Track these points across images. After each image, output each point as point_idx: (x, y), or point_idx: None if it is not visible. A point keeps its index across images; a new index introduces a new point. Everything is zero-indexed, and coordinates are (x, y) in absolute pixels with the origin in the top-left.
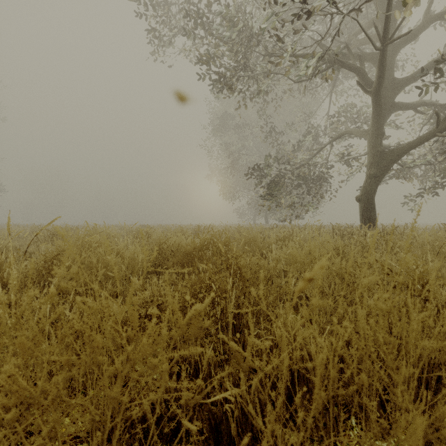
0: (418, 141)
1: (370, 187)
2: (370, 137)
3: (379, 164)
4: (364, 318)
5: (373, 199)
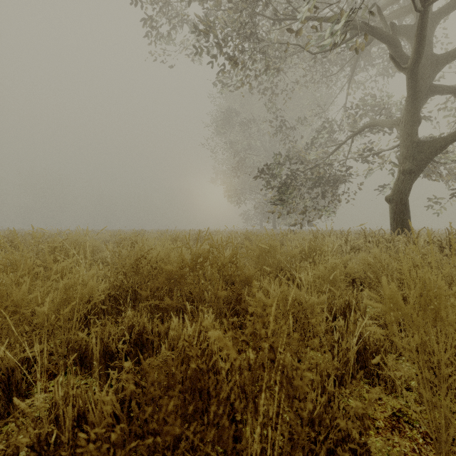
0: None
1: (404, 184)
2: (403, 126)
3: (415, 158)
4: None
5: (407, 199)
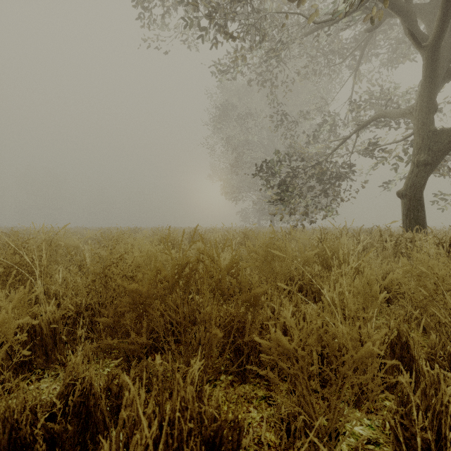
0: None
1: (418, 178)
2: (417, 113)
3: (431, 148)
4: None
5: (422, 194)
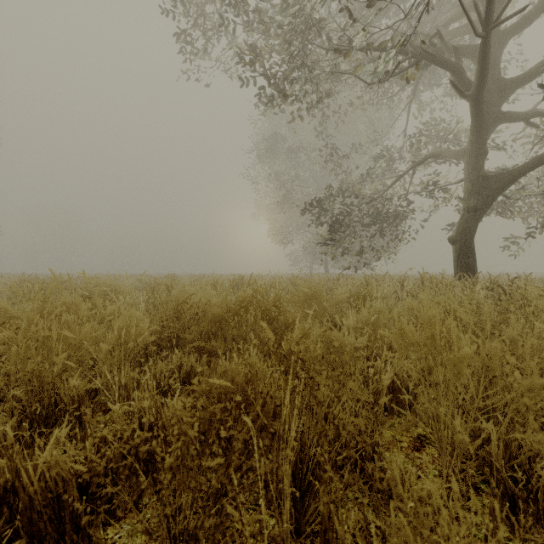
0: (536, 162)
1: (468, 224)
2: (468, 158)
3: (481, 194)
4: None
5: (472, 240)
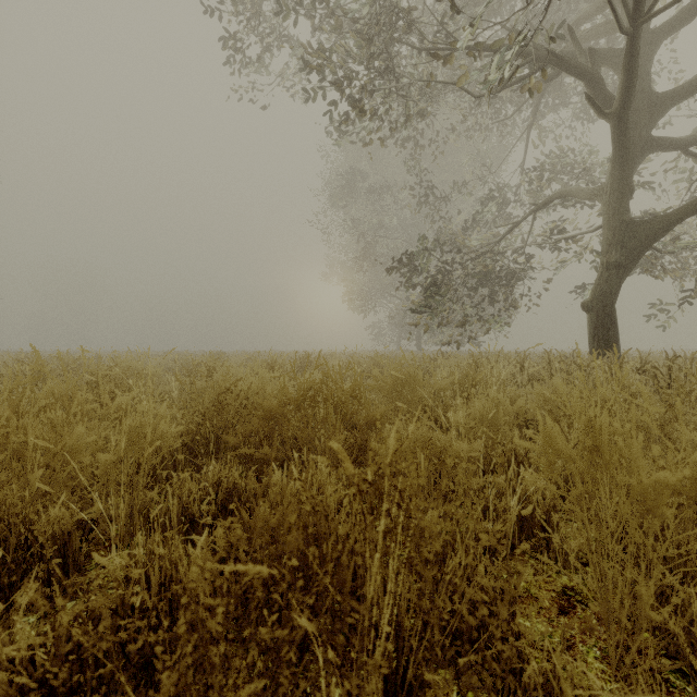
0: None
1: (608, 285)
2: (608, 198)
3: (625, 245)
4: None
5: (613, 307)
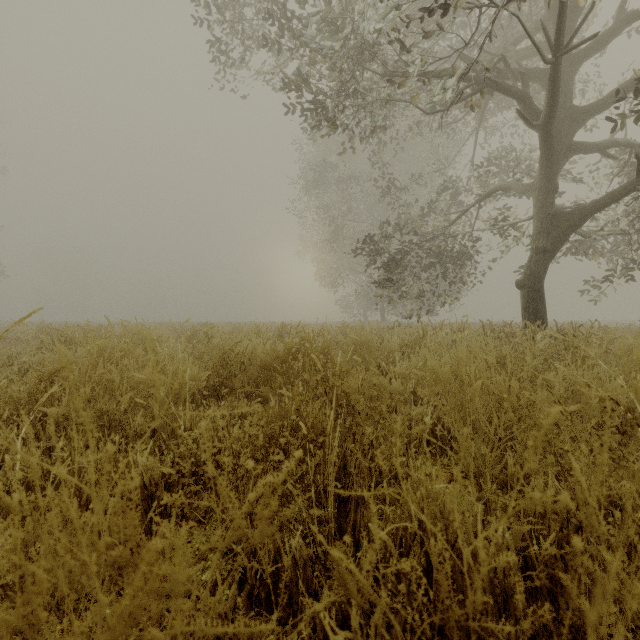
0: (609, 199)
1: (537, 266)
2: (537, 193)
3: (550, 233)
4: (570, 487)
5: (541, 285)
